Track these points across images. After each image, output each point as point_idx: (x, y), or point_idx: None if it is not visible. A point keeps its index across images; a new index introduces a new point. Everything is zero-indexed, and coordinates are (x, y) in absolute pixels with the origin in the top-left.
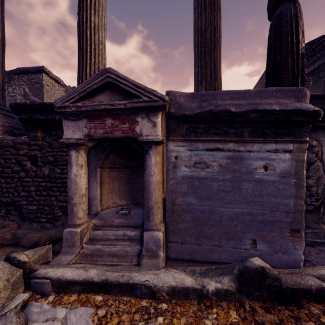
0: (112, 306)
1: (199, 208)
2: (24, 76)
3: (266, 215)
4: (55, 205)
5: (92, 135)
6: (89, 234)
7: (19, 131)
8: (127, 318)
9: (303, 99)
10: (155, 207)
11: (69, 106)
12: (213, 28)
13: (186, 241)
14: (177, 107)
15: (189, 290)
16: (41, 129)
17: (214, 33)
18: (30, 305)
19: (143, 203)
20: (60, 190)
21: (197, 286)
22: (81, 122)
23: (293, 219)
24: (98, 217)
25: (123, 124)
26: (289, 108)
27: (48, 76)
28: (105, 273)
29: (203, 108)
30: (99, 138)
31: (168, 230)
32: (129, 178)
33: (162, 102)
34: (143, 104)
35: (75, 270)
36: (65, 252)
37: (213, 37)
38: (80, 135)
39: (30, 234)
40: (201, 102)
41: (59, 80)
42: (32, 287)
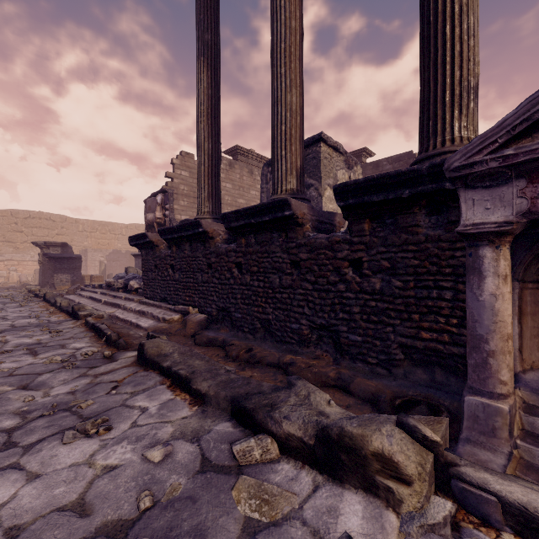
0: None
1: None
2: None
3: None
4: (392, 341)
5: None
6: (519, 420)
7: (323, 226)
8: None
9: None
10: None
11: (483, 162)
12: None
13: None
14: None
15: None
16: (368, 217)
17: None
18: (467, 530)
19: None
20: (401, 316)
21: None
22: (508, 187)
23: None
24: (526, 385)
25: None
26: None
27: (326, 145)
28: None
29: None
30: None
31: None
32: None
33: None
34: None
35: None
36: (473, 440)
37: None
38: (507, 215)
39: (360, 379)
40: None
41: (338, 146)
42: (457, 495)
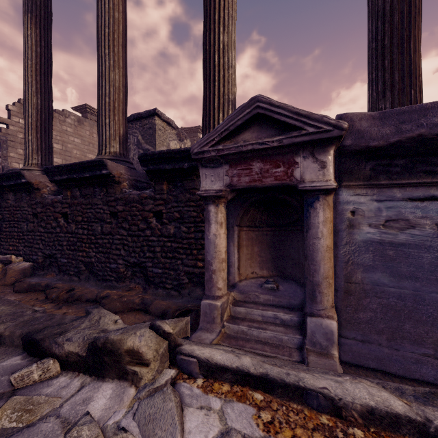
0: (279, 412)
1: (394, 291)
2: (137, 123)
3: None
4: (181, 270)
5: (235, 185)
6: (229, 310)
7: (141, 184)
8: (303, 434)
9: None
10: (323, 284)
11: (209, 151)
12: (406, 4)
13: (370, 340)
14: (357, 137)
15: (400, 419)
16: (166, 180)
17: (408, 11)
18: (179, 384)
19: (293, 277)
20: (186, 252)
21: (415, 417)
22: (221, 169)
23: None
24: (237, 289)
25: (275, 168)
26: None
27: (160, 119)
28: (262, 365)
29: (404, 133)
30: (243, 189)
31: (339, 319)
32: (273, 241)
33: (337, 132)
34: (307, 138)
35: (224, 353)
36: (203, 328)
37: (407, 17)
38: (221, 186)
39: (157, 301)
40: (400, 125)
41: (171, 122)
42: (178, 364)
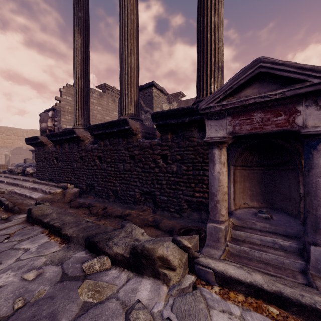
0: None
1: None
2: (140, 93)
3: None
4: (182, 198)
5: (237, 133)
6: (230, 233)
7: (149, 135)
8: None
9: None
10: None
11: (214, 106)
12: None
13: None
14: None
15: None
16: (170, 132)
17: None
18: (199, 288)
19: (283, 209)
20: (186, 185)
21: None
22: (224, 120)
23: None
24: (235, 216)
25: (276, 117)
26: None
27: (156, 89)
28: (274, 284)
29: None
30: (244, 135)
31: None
32: (262, 178)
33: None
34: (311, 89)
35: (236, 269)
36: (210, 245)
37: None
38: (224, 133)
39: (165, 220)
40: None
41: (163, 90)
42: (196, 272)
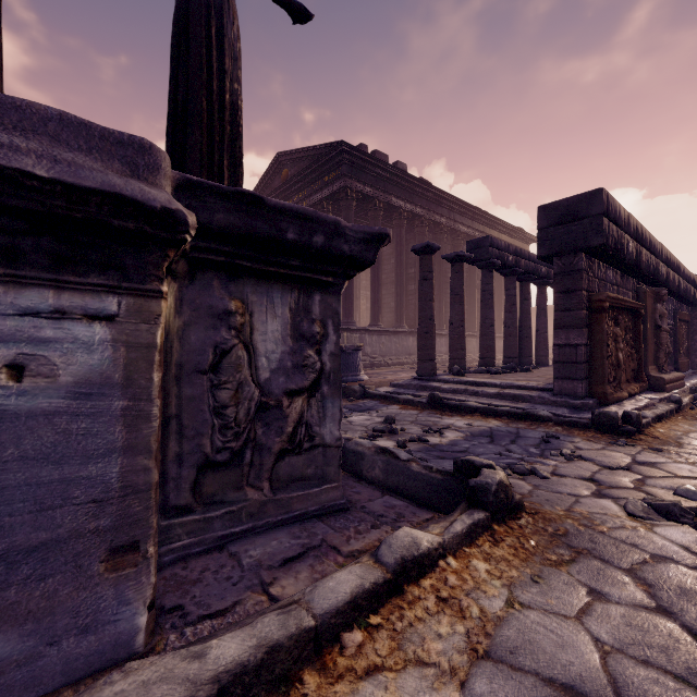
0: None
1: None
2: None
3: (18, 531)
4: None
5: None
6: None
7: None
8: None
9: (150, 174)
10: None
11: None
12: None
13: None
14: None
15: None
16: None
17: None
18: None
19: None
20: None
21: None
22: None
23: (120, 517)
24: None
25: None
26: (88, 184)
27: None
28: None
29: None
30: None
31: None
32: None
33: None
34: None
35: None
36: None
37: None
38: None
39: None
40: None
41: None
42: None
